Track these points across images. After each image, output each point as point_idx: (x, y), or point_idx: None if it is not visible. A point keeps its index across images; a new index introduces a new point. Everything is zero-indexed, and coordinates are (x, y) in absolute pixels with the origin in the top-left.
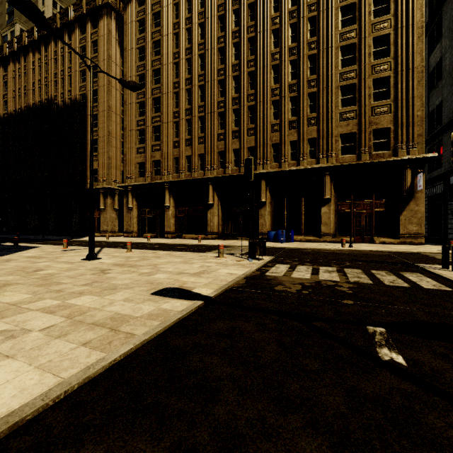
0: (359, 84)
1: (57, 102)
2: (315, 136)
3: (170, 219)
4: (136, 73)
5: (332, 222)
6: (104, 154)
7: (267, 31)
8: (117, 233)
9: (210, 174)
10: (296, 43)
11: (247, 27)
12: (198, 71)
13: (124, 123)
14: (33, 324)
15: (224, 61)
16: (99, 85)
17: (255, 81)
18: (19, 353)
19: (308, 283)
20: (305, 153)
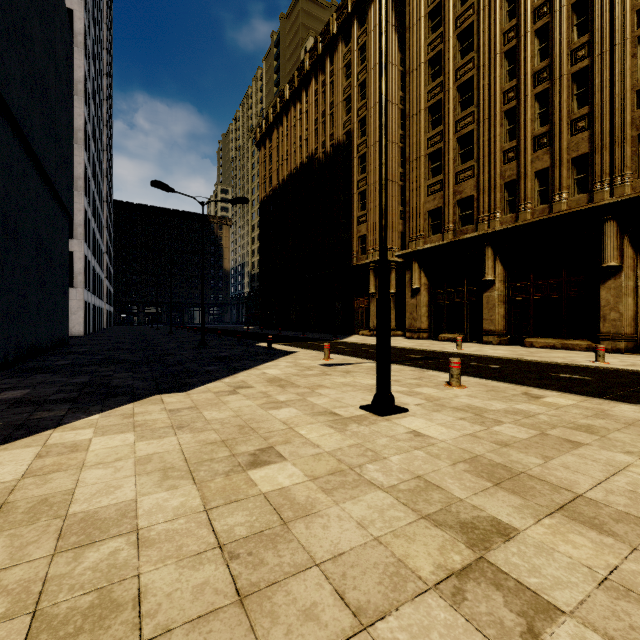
0: None
1: (318, 156)
2: None
3: (496, 307)
4: (425, 58)
5: None
6: (375, 210)
7: None
8: (393, 332)
9: (610, 196)
10: None
11: None
12: None
13: (406, 151)
14: None
15: None
16: (368, 108)
17: None
18: None
19: None
20: None
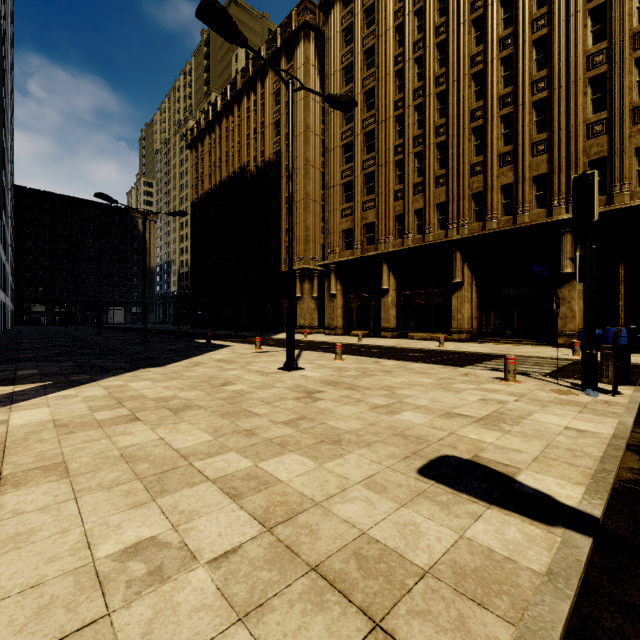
0: None
1: (250, 169)
2: None
3: (390, 309)
4: None
5: None
6: (300, 225)
7: None
8: (316, 330)
9: (457, 234)
10: None
11: None
12: (435, 70)
13: (326, 178)
14: (202, 531)
15: (483, 39)
16: (295, 135)
17: (549, 51)
18: None
19: None
20: None
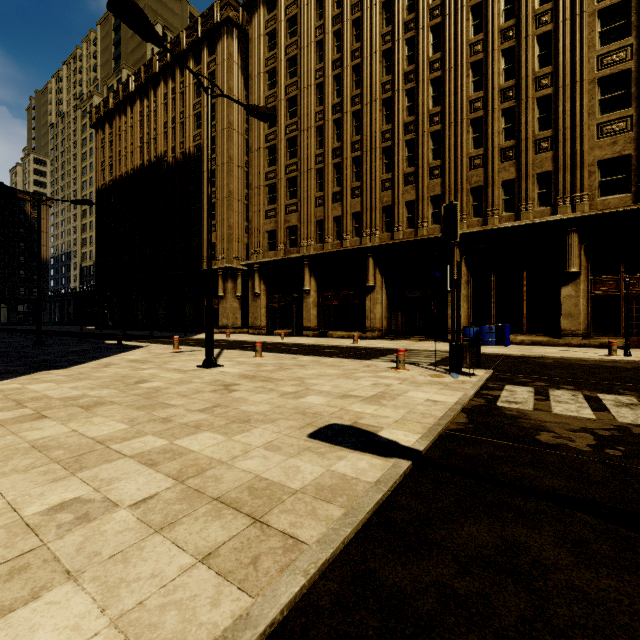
0: (637, 69)
1: (168, 160)
2: (549, 169)
3: (311, 310)
4: None
5: (582, 312)
6: (223, 222)
7: (462, 10)
8: (239, 329)
9: (370, 241)
10: (513, 20)
11: (428, 10)
12: (351, 90)
13: (249, 178)
14: (122, 489)
15: (392, 70)
16: (217, 131)
17: (442, 91)
18: (89, 567)
19: (602, 430)
20: (530, 199)
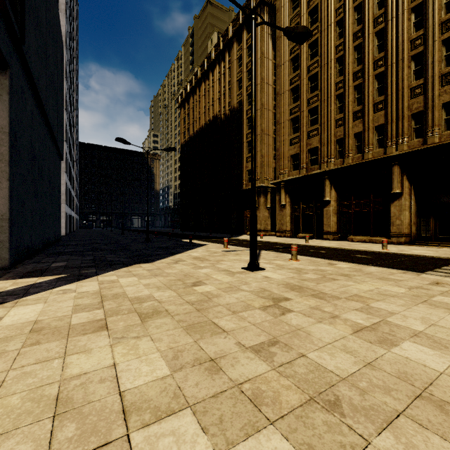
0: None
1: (220, 117)
2: None
3: (331, 217)
4: (289, 58)
5: None
6: (257, 153)
7: None
8: (269, 232)
9: (395, 150)
10: None
11: None
12: (374, 13)
13: (277, 116)
14: None
15: None
16: None
17: None
18: None
19: None
20: None
